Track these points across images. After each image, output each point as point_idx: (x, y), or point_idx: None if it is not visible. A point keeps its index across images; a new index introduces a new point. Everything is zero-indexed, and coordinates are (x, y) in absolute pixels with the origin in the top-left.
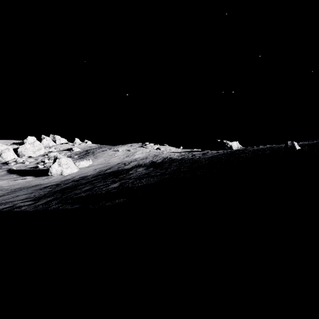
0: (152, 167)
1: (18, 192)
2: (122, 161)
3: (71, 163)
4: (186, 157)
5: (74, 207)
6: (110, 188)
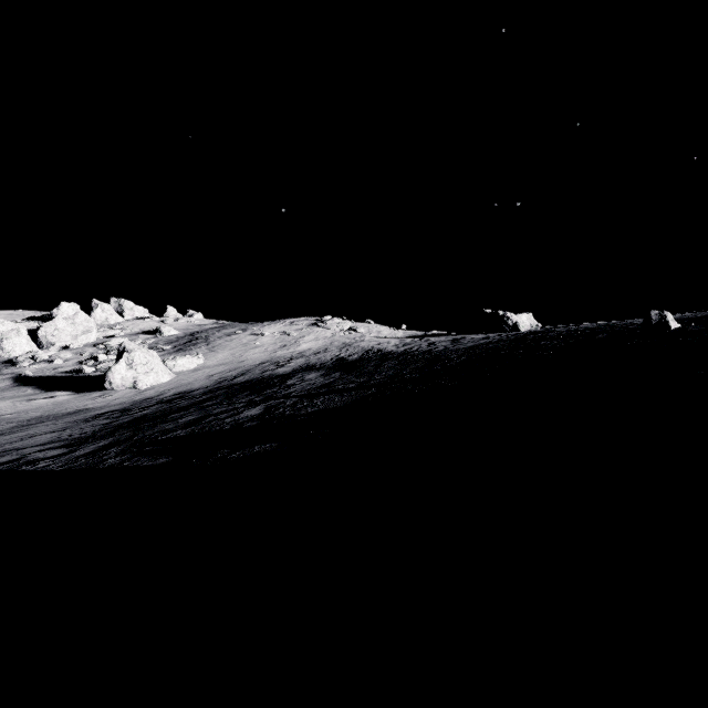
0: (339, 370)
1: (35, 426)
2: (272, 358)
3: (155, 361)
4: (416, 349)
5: (157, 462)
6: (243, 419)
